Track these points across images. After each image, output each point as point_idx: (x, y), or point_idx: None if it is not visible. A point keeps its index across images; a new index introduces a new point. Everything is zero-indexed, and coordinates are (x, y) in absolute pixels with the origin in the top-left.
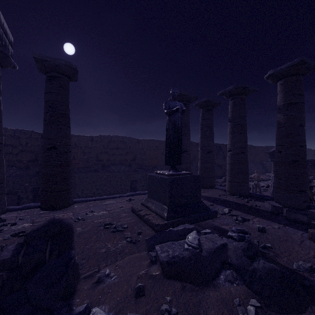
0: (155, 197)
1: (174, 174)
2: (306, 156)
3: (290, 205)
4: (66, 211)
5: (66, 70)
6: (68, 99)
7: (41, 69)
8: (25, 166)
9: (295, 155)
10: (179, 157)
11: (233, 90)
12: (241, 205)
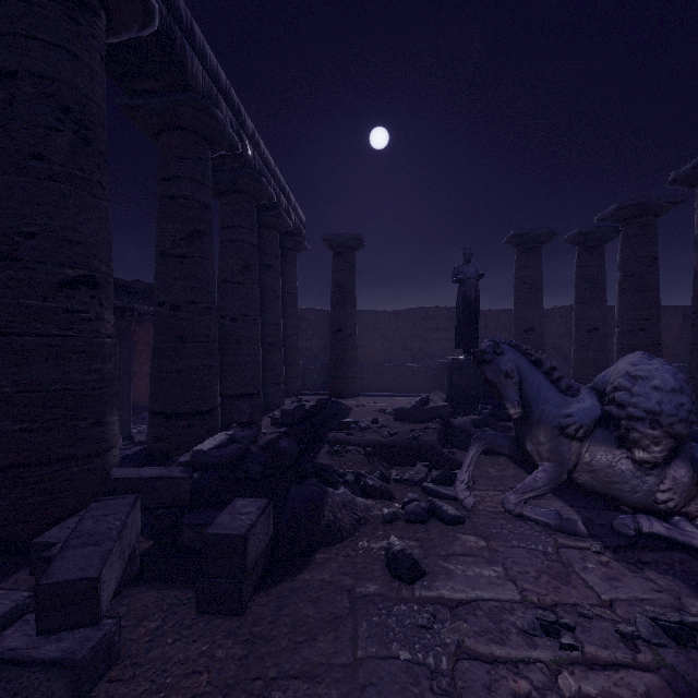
0: (440, 387)
1: (459, 359)
2: None
3: None
4: (350, 400)
5: (351, 243)
6: (353, 274)
7: (329, 247)
8: (314, 356)
9: None
10: (473, 338)
11: (616, 212)
12: None
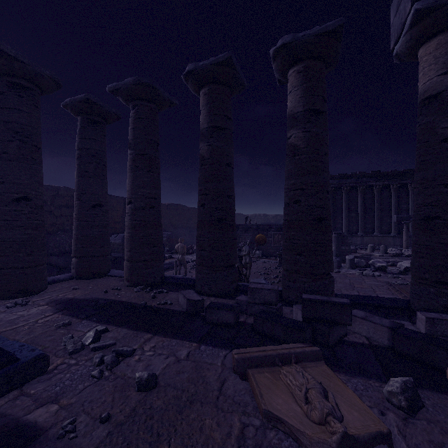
0: None
1: None
2: (239, 221)
3: (215, 292)
4: None
5: None
6: None
7: None
8: None
9: (221, 210)
10: None
11: (133, 86)
12: (139, 308)
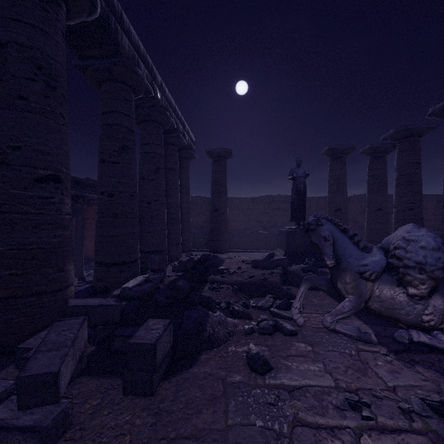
0: (281, 246)
1: (293, 228)
2: None
3: None
4: (223, 254)
5: (224, 154)
6: (225, 174)
7: (209, 157)
8: (200, 226)
9: None
10: (302, 215)
11: (394, 134)
12: None
